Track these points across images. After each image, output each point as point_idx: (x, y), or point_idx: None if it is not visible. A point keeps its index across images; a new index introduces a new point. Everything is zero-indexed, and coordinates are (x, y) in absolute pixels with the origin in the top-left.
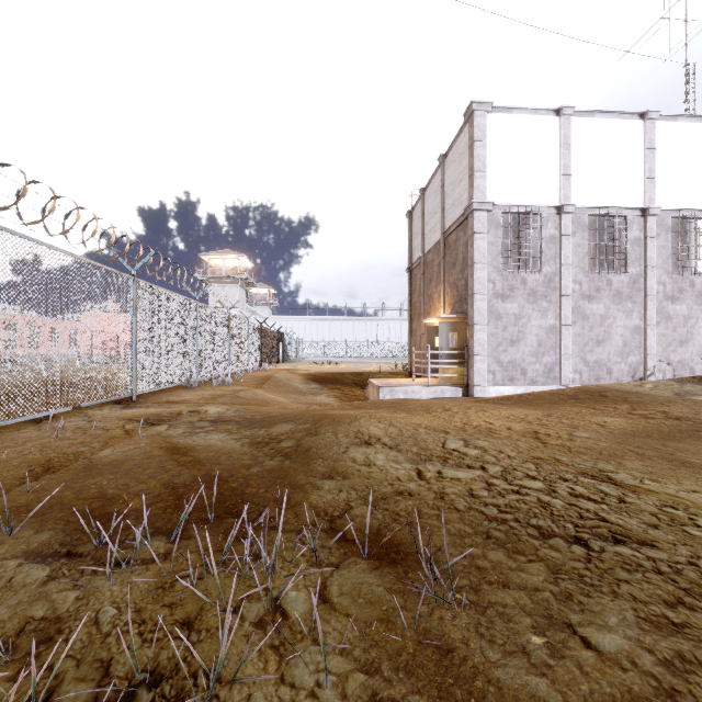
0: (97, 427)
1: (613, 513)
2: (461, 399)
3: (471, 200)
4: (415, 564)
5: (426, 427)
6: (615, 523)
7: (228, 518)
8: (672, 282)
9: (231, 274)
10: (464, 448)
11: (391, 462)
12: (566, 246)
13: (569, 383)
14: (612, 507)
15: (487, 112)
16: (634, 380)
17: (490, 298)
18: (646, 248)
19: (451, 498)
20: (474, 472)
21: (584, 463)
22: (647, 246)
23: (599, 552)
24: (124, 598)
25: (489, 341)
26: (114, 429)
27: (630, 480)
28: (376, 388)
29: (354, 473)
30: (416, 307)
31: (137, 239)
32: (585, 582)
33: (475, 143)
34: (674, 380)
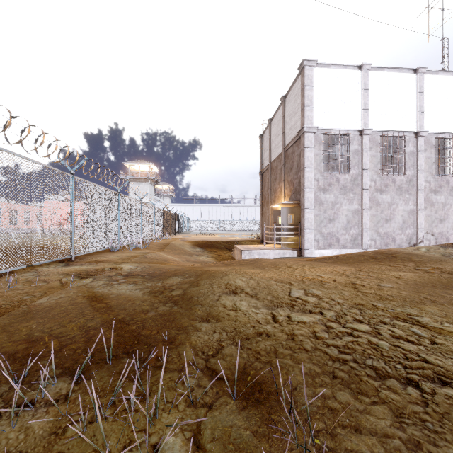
0: (41, 280)
1: (431, 354)
2: (296, 259)
3: (302, 125)
4: (276, 404)
5: (275, 280)
6: (436, 364)
7: (124, 358)
8: (435, 181)
9: (144, 176)
10: (305, 296)
11: (252, 308)
12: (365, 156)
13: (368, 247)
14: (428, 348)
15: (313, 67)
16: (410, 245)
17: (316, 191)
18: (418, 158)
19: (300, 339)
20: (315, 316)
21: (394, 308)
22: (418, 157)
23: (431, 394)
24: (18, 446)
25: (315, 220)
26: (53, 282)
27: (433, 323)
28: (239, 251)
29: (225, 317)
30: (265, 197)
31: (75, 149)
32: (428, 429)
33: (305, 87)
34: (439, 245)
